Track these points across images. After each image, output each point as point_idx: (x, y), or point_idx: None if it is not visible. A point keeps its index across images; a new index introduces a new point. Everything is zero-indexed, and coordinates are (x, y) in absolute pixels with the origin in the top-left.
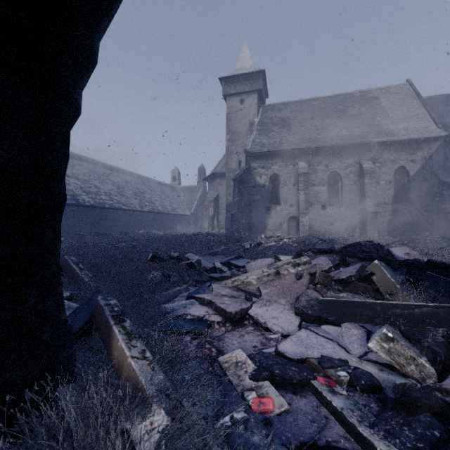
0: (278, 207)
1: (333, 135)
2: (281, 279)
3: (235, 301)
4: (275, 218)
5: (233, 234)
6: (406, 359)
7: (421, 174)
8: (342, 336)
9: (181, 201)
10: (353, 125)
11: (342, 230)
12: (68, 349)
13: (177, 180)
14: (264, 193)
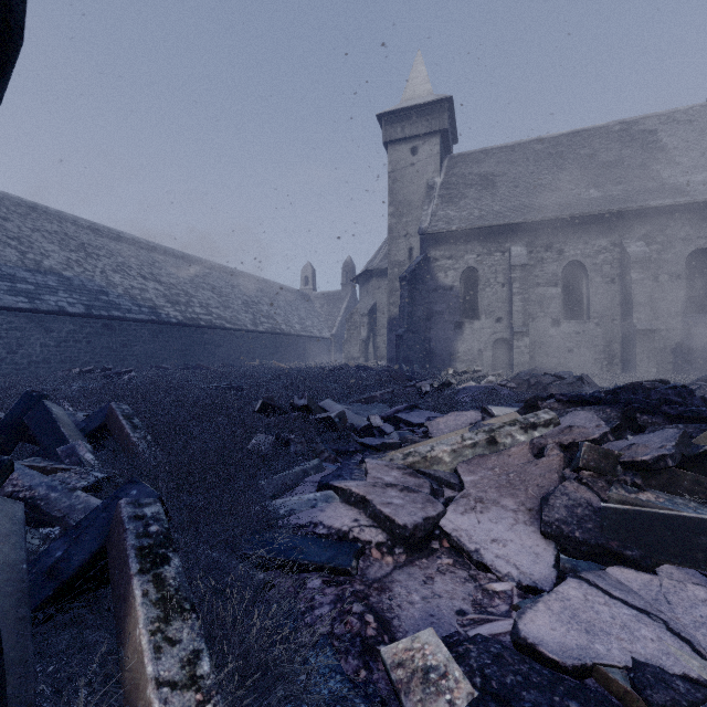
0: (476, 323)
1: (573, 199)
2: (501, 454)
3: (411, 500)
4: (471, 341)
5: (400, 368)
6: None
7: None
8: (668, 602)
9: (317, 316)
10: (608, 180)
11: (588, 361)
12: None
13: (311, 283)
14: (451, 299)
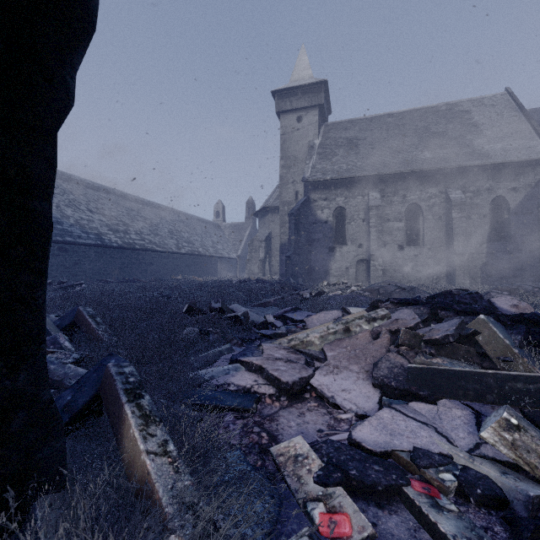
0: (344, 248)
1: (412, 158)
2: (352, 338)
3: (292, 368)
4: (341, 261)
5: (289, 281)
6: (539, 458)
7: (525, 205)
8: (440, 419)
9: (226, 241)
10: (437, 146)
11: (423, 276)
12: (54, 443)
13: (221, 216)
14: (326, 230)
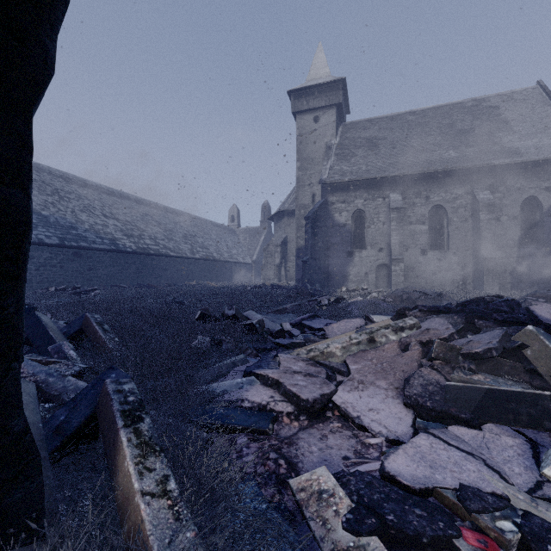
0: (363, 252)
1: (436, 157)
2: (378, 350)
3: (312, 382)
4: (360, 266)
5: (306, 286)
6: None
7: None
8: (487, 448)
9: (241, 246)
10: (463, 144)
11: (448, 281)
12: (27, 483)
13: (236, 220)
14: (344, 234)
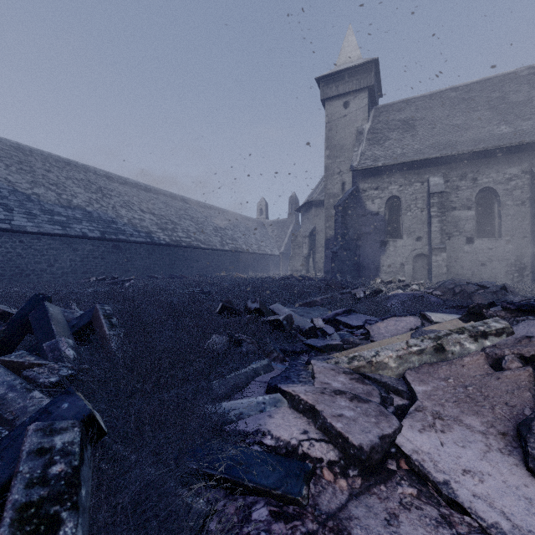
0: (399, 242)
1: (485, 135)
2: (453, 364)
3: (363, 412)
4: (394, 256)
5: (335, 278)
6: None
7: None
8: None
9: (269, 238)
10: (518, 117)
11: (500, 273)
12: None
13: (264, 213)
14: (377, 222)
